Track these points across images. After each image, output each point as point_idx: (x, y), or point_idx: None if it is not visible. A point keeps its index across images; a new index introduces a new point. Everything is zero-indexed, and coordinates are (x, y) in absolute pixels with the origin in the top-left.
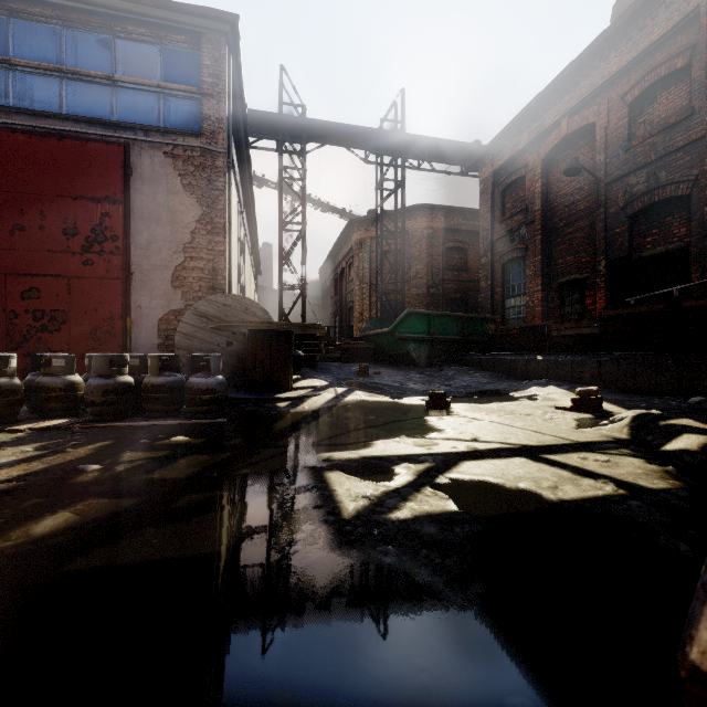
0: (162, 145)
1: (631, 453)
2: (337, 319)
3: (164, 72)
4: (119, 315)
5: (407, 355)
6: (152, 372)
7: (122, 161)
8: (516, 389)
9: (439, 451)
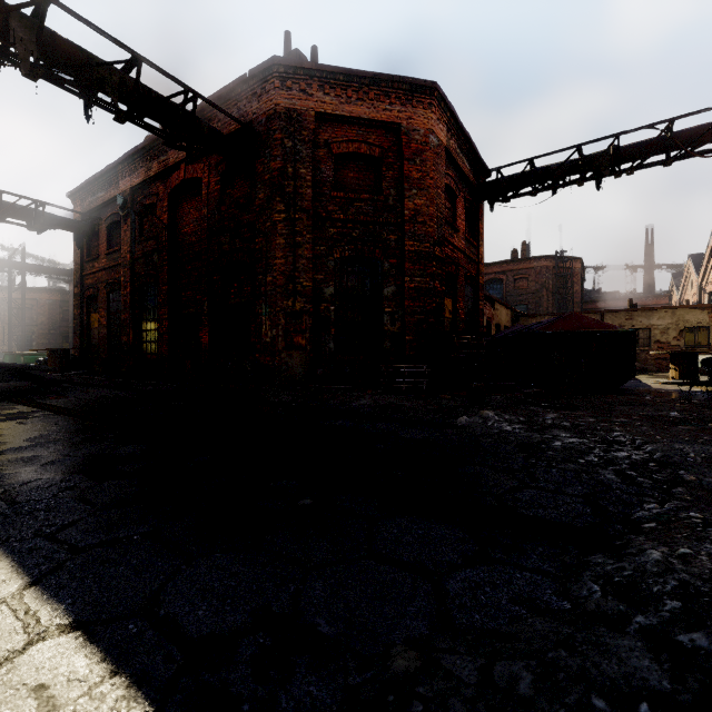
0: None
1: None
2: None
3: None
4: None
5: None
6: None
7: None
8: None
9: None
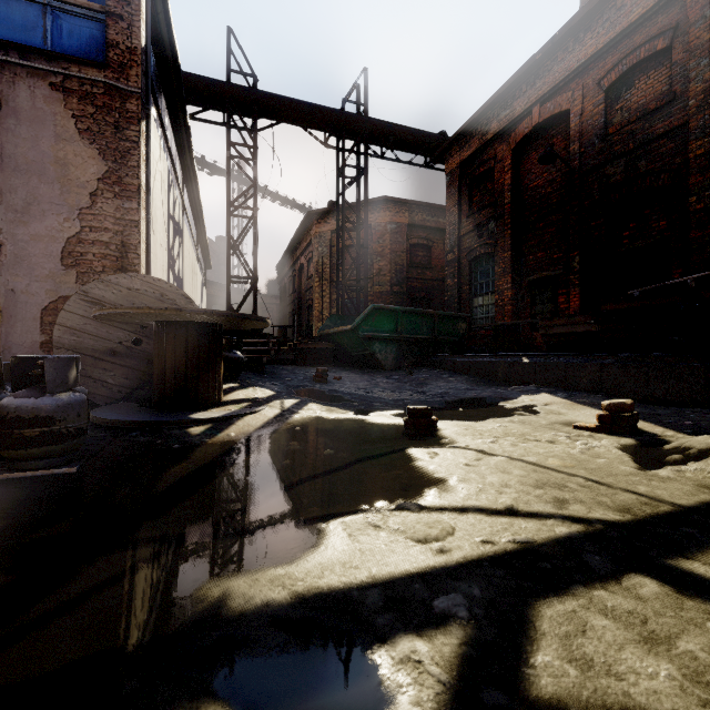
0: (48, 73)
1: None
2: (295, 319)
3: None
4: None
5: (371, 356)
6: None
7: None
8: (504, 397)
9: (462, 555)
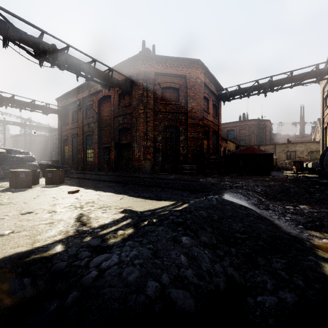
0: None
1: None
2: None
3: None
4: None
5: None
6: None
7: None
8: None
9: None
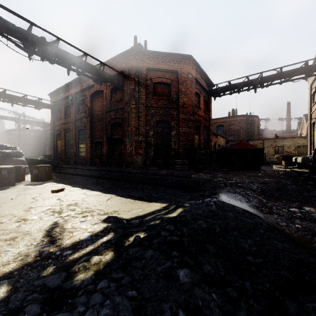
0: None
1: None
2: None
3: None
4: None
5: None
6: None
7: None
8: None
9: None
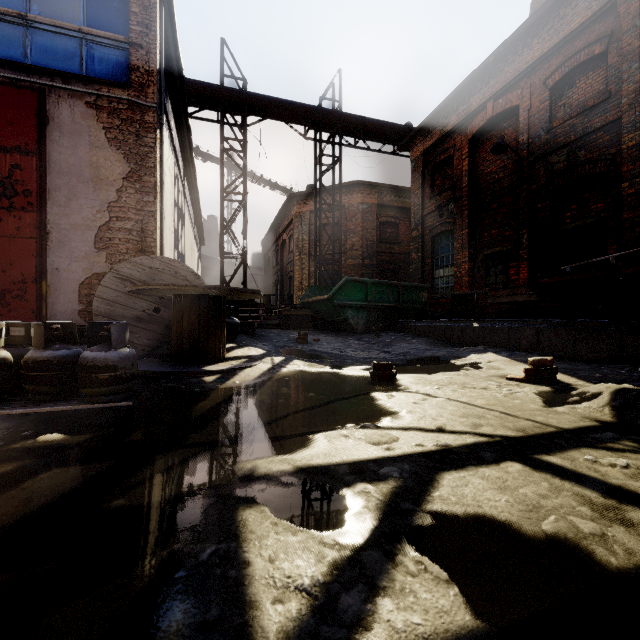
0: (84, 94)
1: (639, 448)
2: (278, 288)
3: (86, 16)
4: (33, 278)
5: (345, 321)
6: (36, 345)
7: (35, 109)
8: (456, 356)
9: (401, 451)
